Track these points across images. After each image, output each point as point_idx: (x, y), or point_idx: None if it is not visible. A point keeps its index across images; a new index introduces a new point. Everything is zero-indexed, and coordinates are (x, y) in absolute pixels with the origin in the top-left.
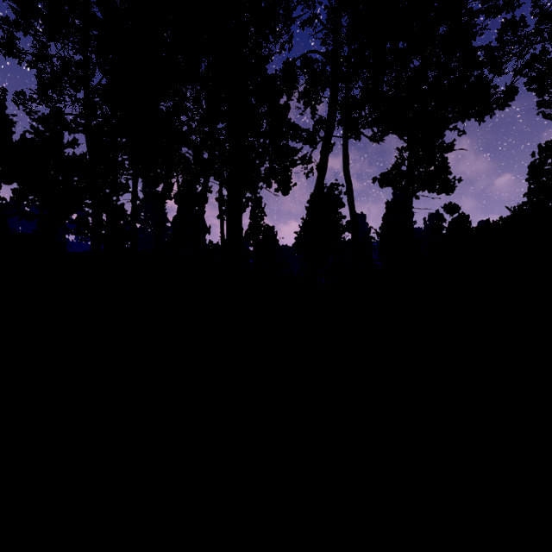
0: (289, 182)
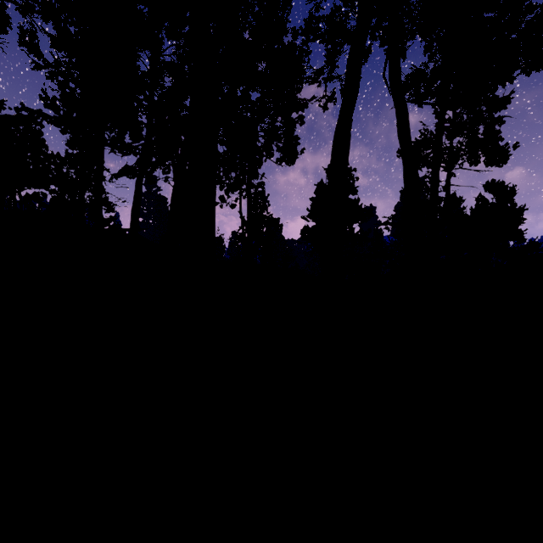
0: (295, 143)
